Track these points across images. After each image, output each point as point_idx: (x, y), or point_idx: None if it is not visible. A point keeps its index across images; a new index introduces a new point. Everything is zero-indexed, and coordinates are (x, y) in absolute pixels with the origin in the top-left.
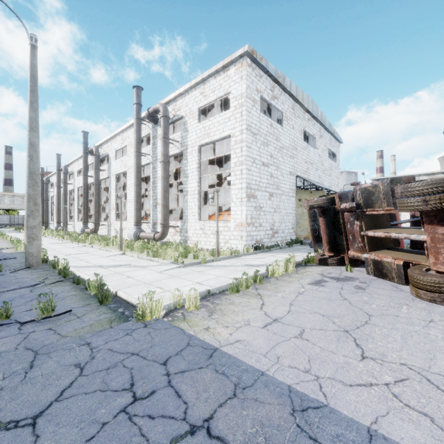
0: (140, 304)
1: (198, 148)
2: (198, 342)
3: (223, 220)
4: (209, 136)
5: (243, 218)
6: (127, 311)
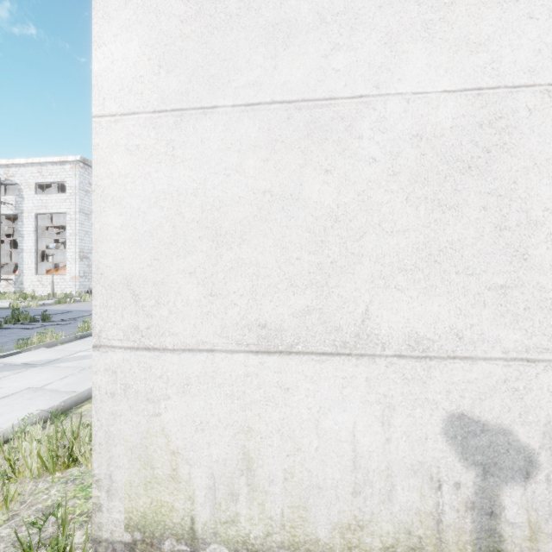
0: (12, 303)
1: (35, 215)
2: (39, 309)
3: (60, 274)
4: (47, 208)
5: (77, 272)
6: (3, 309)
